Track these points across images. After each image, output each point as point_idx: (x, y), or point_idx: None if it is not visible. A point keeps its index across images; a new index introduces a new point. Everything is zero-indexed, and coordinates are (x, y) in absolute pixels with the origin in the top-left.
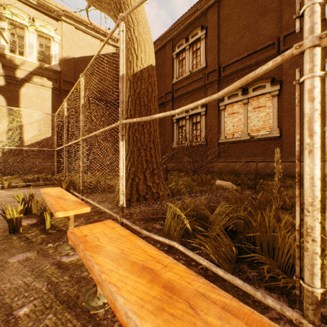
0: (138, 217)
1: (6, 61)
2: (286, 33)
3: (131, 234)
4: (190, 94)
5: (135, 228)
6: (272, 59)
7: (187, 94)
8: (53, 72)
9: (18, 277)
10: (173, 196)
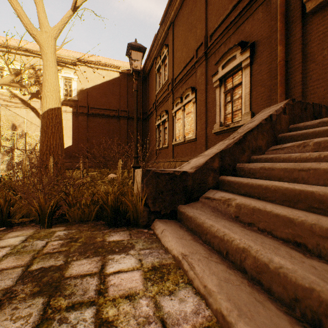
0: None
1: None
2: (197, 47)
3: None
4: (162, 103)
5: None
6: (193, 70)
7: (161, 103)
8: (73, 101)
9: None
10: None
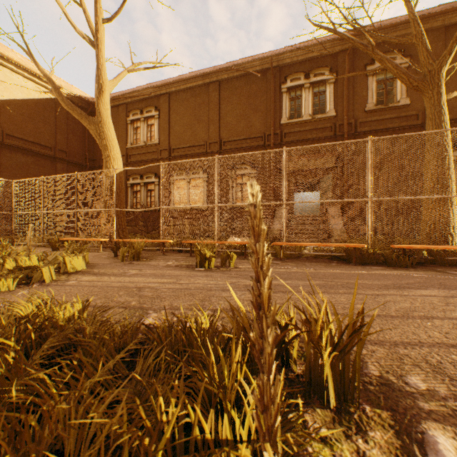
0: None
1: None
2: (211, 142)
3: None
4: (145, 163)
5: None
6: (203, 155)
7: (142, 162)
8: None
9: (96, 254)
10: None
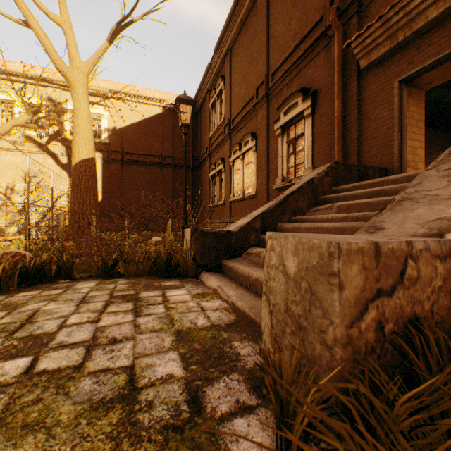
0: None
1: (68, 144)
2: (257, 86)
3: None
4: (218, 149)
5: None
6: (253, 112)
7: (216, 149)
8: (103, 145)
9: None
10: None
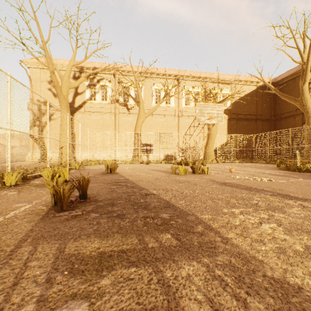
0: None
1: None
2: None
3: None
4: None
5: None
6: None
7: None
8: (227, 110)
9: None
10: None
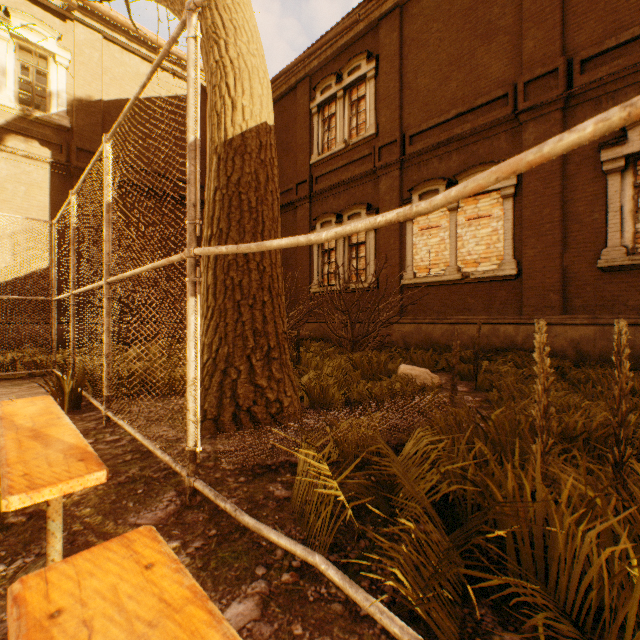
0: (233, 464)
1: None
2: (530, 77)
3: (195, 598)
4: (345, 186)
5: (223, 507)
6: (502, 124)
7: (339, 186)
8: (53, 129)
9: None
10: (313, 403)
